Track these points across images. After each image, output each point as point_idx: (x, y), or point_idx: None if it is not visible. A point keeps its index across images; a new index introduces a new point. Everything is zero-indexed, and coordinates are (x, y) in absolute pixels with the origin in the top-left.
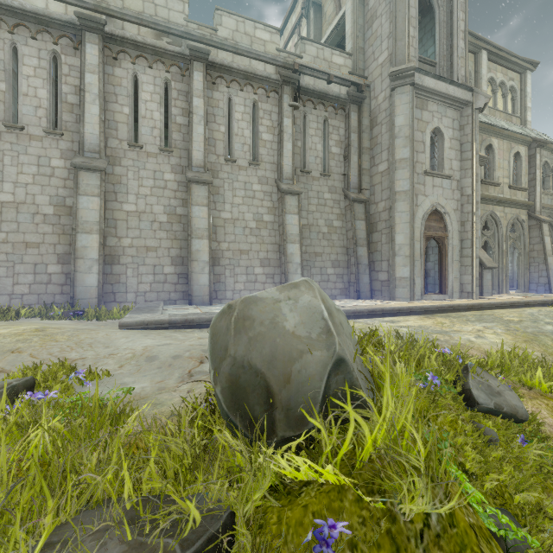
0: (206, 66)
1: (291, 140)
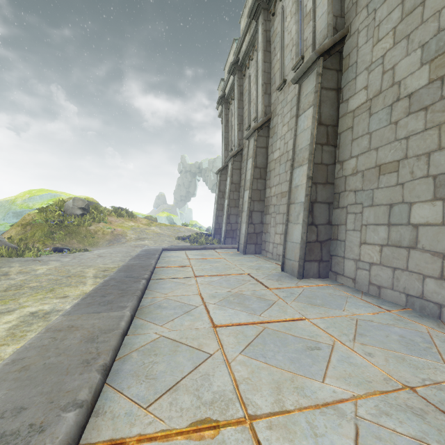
0: (263, 10)
1: None
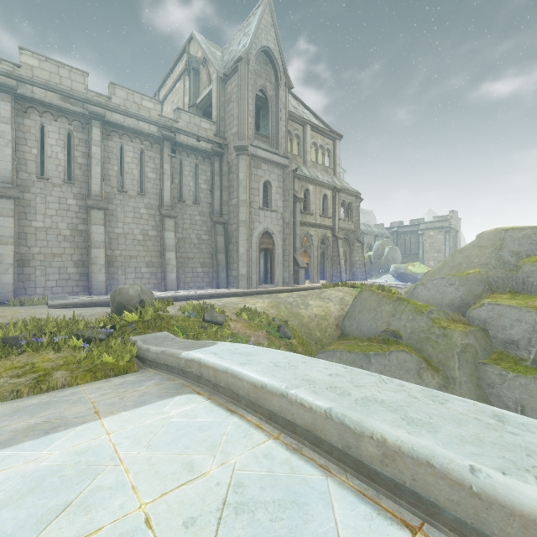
0: (102, 123)
1: (170, 179)
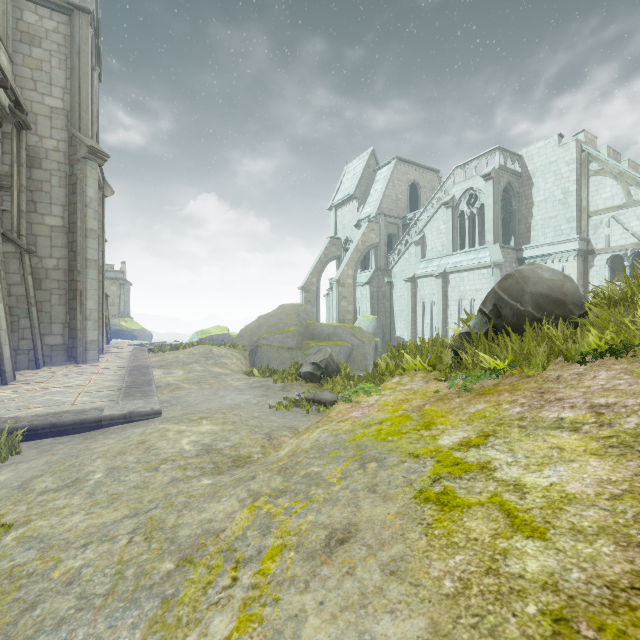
0: None
1: None
